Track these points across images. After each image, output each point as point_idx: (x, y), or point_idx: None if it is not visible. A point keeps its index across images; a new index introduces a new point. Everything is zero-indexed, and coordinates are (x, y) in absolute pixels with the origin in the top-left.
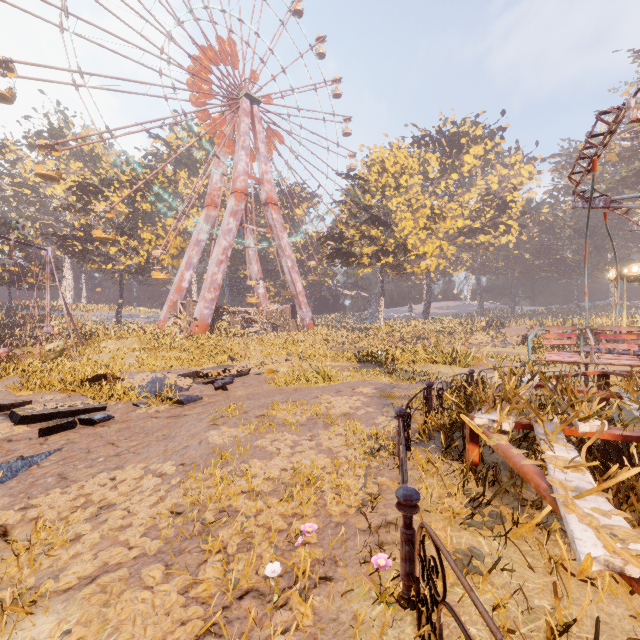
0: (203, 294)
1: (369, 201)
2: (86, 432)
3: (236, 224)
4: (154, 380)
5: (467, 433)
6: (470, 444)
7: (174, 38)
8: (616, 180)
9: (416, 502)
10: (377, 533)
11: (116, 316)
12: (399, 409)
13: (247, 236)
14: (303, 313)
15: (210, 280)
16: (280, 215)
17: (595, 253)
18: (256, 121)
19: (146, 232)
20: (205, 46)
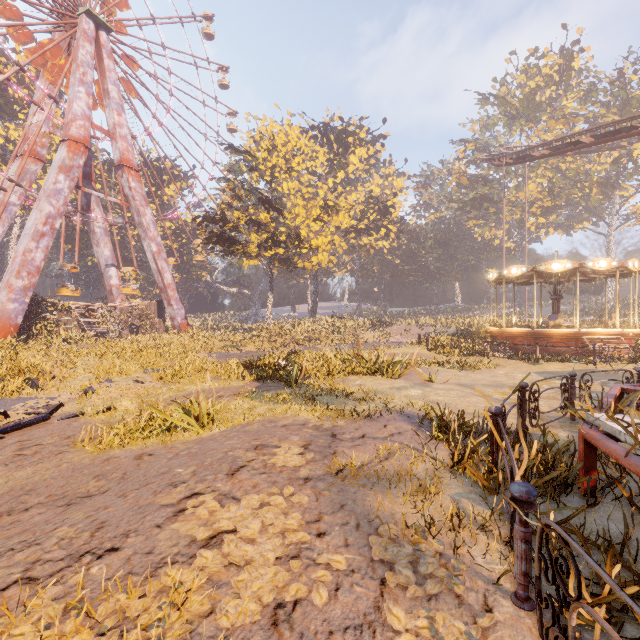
0: (7, 280)
1: (256, 182)
2: None
3: (70, 184)
4: None
5: None
6: None
7: None
8: (468, 200)
9: None
10: None
11: None
12: None
13: (92, 208)
14: (173, 311)
15: (21, 259)
16: (141, 184)
17: (450, 262)
18: (104, 53)
19: None
20: None
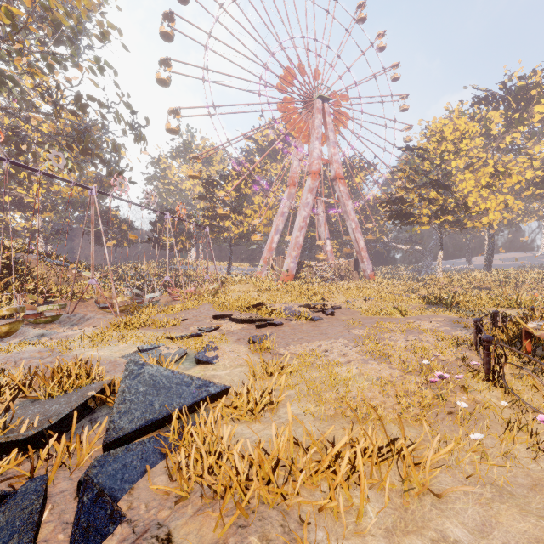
0: (289, 252)
1: (427, 167)
2: (276, 329)
3: (312, 198)
4: (286, 308)
5: (523, 335)
6: (525, 341)
7: (268, 68)
8: None
9: (492, 340)
10: (469, 362)
11: (228, 269)
12: (475, 319)
13: (318, 206)
14: (365, 266)
15: (294, 242)
16: (345, 187)
17: None
18: (326, 115)
19: (248, 209)
20: (289, 68)
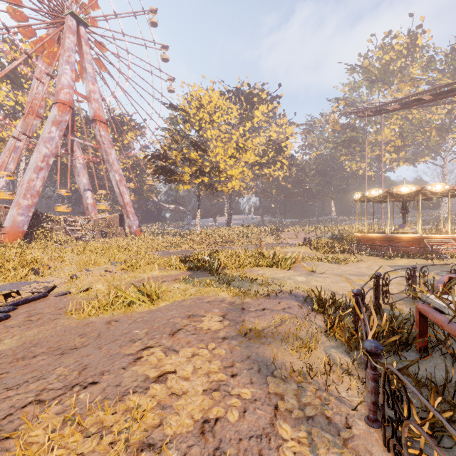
0: (17, 200)
1: (189, 130)
2: None
3: (59, 134)
4: None
5: None
6: None
7: None
8: (340, 141)
9: None
10: None
11: None
12: None
13: (74, 149)
14: (131, 221)
15: (26, 186)
16: (108, 133)
17: (327, 186)
18: (83, 42)
19: None
20: None
